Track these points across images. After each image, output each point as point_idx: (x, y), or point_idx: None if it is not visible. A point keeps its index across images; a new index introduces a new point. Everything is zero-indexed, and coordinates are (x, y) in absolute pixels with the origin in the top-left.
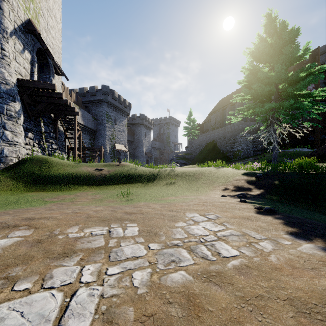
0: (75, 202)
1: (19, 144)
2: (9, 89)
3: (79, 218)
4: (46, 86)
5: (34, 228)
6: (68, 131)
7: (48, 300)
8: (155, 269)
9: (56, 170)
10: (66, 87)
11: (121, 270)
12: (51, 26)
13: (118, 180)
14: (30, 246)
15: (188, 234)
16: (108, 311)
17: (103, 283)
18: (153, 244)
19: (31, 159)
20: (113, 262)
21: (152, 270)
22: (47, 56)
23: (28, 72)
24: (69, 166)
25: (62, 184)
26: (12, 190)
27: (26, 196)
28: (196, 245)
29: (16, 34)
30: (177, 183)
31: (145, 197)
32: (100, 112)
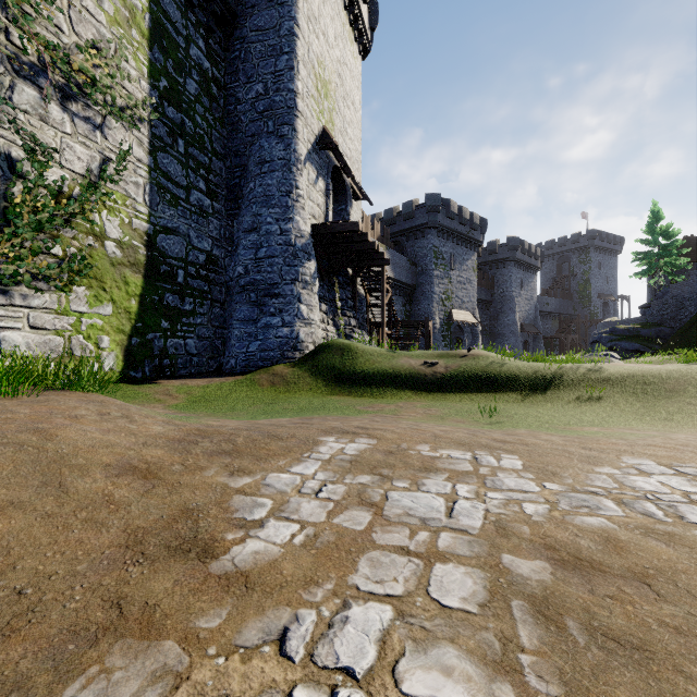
0: (402, 417)
1: (314, 323)
2: (304, 244)
3: (423, 435)
4: (346, 228)
5: (376, 438)
6: (371, 294)
7: (430, 499)
8: (555, 507)
9: (363, 363)
10: (366, 216)
11: (505, 497)
12: (348, 122)
13: (467, 384)
14: (384, 454)
15: (620, 484)
16: (499, 522)
17: (485, 502)
18: (550, 484)
19: (330, 345)
20: (492, 489)
21: (550, 507)
22: (344, 175)
23: (322, 209)
24: (380, 357)
25: (373, 386)
26: (312, 390)
27: (330, 400)
28: (634, 500)
29: (310, 159)
30: (606, 399)
31: (526, 422)
32: (422, 249)
